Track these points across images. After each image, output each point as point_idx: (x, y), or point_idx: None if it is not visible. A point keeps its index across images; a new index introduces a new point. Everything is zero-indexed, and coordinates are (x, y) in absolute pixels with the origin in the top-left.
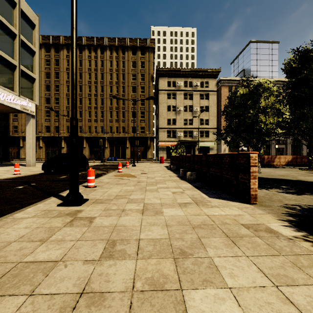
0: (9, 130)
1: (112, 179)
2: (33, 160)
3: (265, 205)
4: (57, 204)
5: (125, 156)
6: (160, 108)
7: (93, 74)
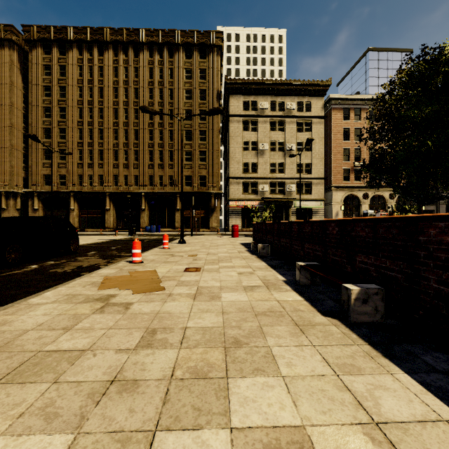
0: None
1: (70, 304)
2: None
3: None
4: None
5: (174, 224)
6: (232, 145)
7: (121, 89)
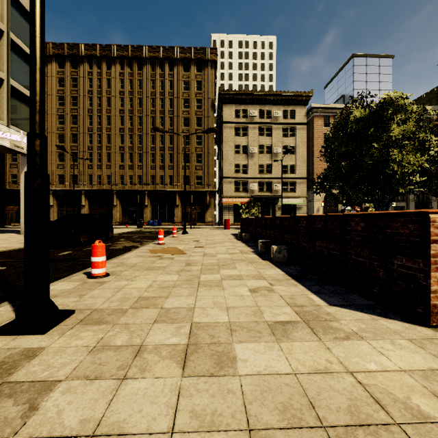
0: (5, 180)
1: (144, 257)
2: None
3: None
4: None
5: (173, 219)
6: (225, 149)
7: (127, 99)
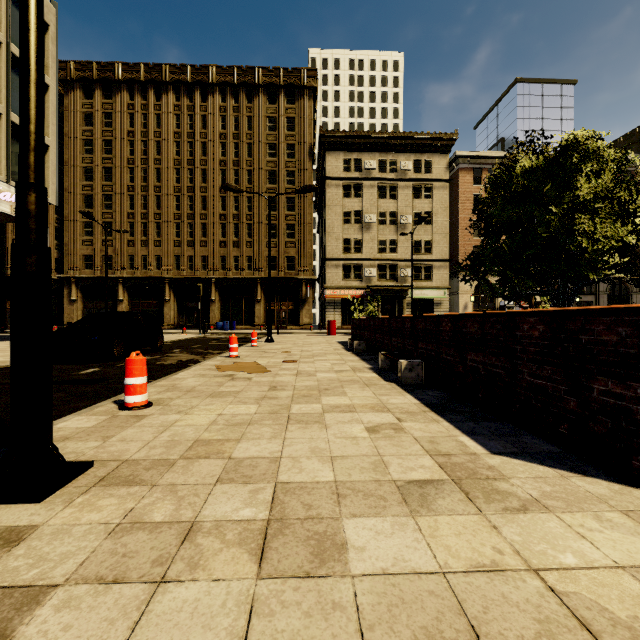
0: (6, 264)
1: (207, 378)
2: None
3: None
4: None
5: (253, 320)
6: (329, 217)
7: (184, 144)
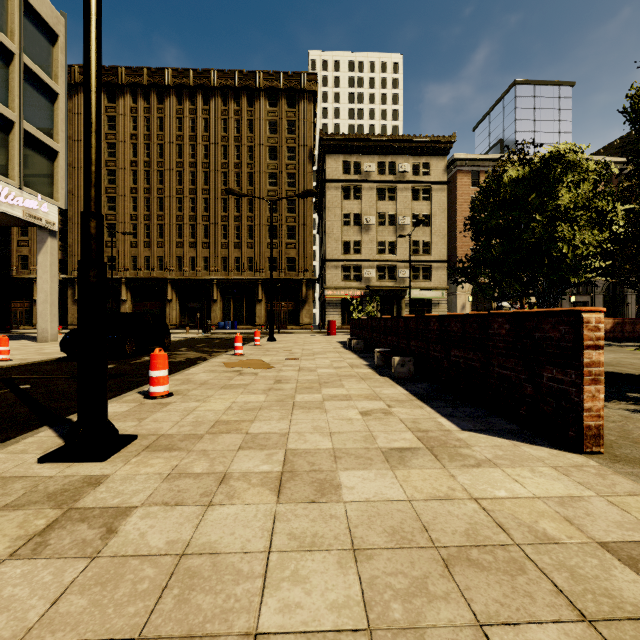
0: (11, 265)
1: (217, 373)
2: (52, 327)
3: (627, 456)
4: (45, 452)
5: (254, 320)
6: (328, 218)
7: (187, 146)
